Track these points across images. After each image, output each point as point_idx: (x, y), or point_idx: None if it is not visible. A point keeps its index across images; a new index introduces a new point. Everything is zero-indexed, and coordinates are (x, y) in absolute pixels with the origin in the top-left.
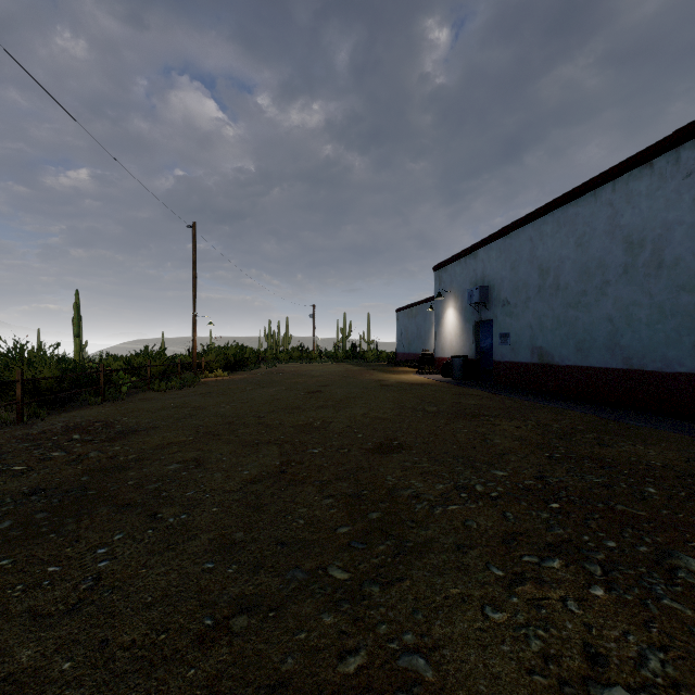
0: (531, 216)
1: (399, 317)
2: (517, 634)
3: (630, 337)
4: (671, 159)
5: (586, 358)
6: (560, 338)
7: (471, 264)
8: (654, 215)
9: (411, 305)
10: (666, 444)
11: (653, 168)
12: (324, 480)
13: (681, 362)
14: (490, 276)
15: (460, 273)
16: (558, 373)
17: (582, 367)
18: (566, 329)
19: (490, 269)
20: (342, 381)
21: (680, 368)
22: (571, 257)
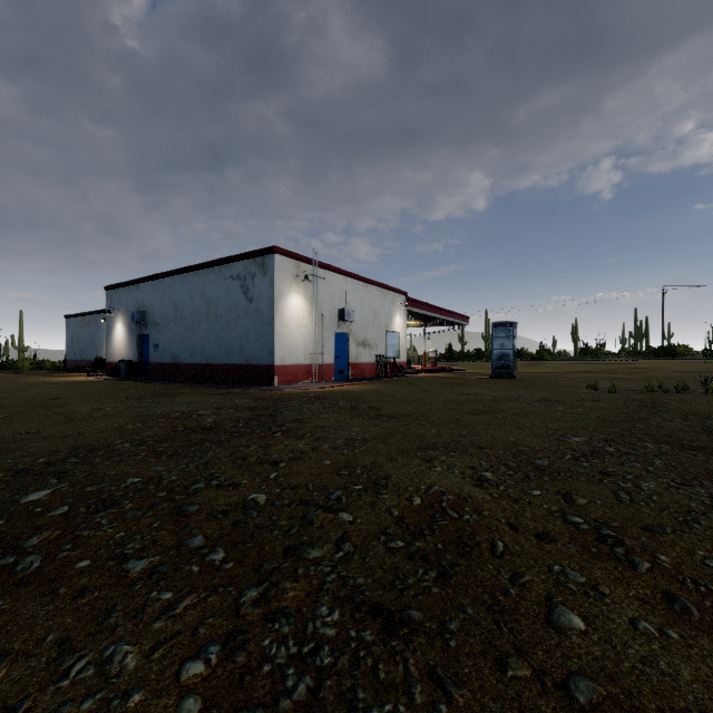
0: (170, 273)
1: (69, 324)
2: (93, 407)
3: (208, 348)
4: (220, 269)
5: (194, 359)
6: (184, 348)
7: (135, 292)
8: (215, 292)
9: (83, 314)
10: (195, 389)
11: (215, 271)
12: (23, 406)
13: (222, 359)
14: (148, 304)
15: (128, 297)
16: (183, 368)
17: (192, 364)
18: (186, 343)
19: (148, 300)
20: (3, 383)
21: (222, 362)
22: (188, 304)
